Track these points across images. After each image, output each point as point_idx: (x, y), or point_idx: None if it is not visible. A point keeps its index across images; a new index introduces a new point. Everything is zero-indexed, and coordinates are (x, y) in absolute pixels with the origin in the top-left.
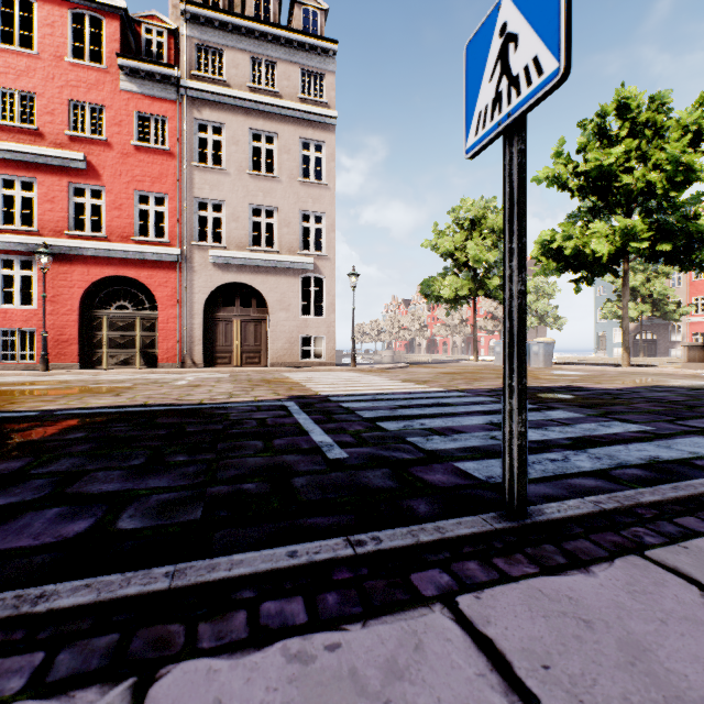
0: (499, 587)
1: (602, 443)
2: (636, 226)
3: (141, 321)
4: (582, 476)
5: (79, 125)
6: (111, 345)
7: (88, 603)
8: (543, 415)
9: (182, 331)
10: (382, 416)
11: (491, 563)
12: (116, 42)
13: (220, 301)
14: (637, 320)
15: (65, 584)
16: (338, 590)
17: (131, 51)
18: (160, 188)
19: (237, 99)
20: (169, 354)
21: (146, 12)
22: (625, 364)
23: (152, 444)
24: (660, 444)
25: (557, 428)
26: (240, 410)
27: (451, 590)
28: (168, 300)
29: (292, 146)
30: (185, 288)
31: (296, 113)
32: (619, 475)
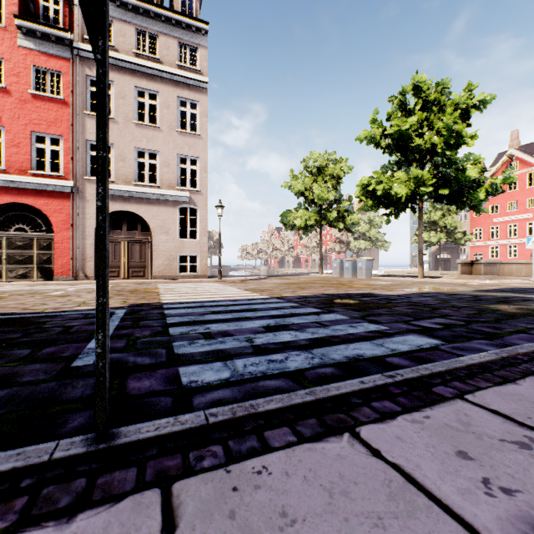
0: None
1: (332, 343)
2: (424, 175)
3: (38, 241)
4: (276, 377)
5: None
6: (10, 262)
7: None
8: (317, 318)
9: (75, 250)
10: (183, 321)
11: None
12: (14, 5)
13: (110, 226)
14: (437, 244)
15: None
16: None
17: (31, 15)
18: (55, 131)
19: (124, 62)
20: (64, 269)
21: None
22: (420, 276)
23: None
24: (376, 343)
25: (313, 329)
26: (65, 318)
27: None
28: (63, 224)
29: (171, 103)
30: (78, 214)
31: (174, 77)
32: (310, 375)
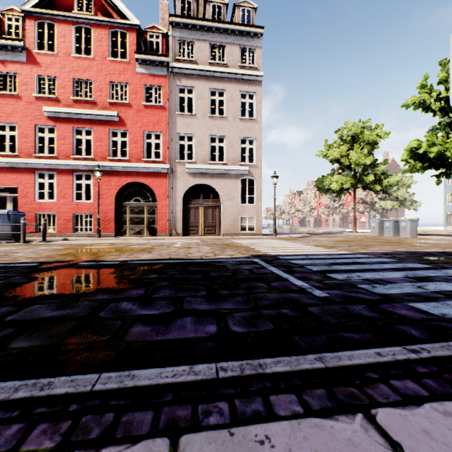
0: None
1: None
2: None
3: (147, 208)
4: None
5: (115, 96)
6: (131, 223)
7: (289, 371)
8: (443, 272)
9: (170, 214)
10: (325, 270)
11: None
12: (134, 45)
13: (191, 196)
14: None
15: (265, 360)
16: (429, 378)
17: (141, 49)
18: (157, 129)
19: (201, 71)
20: (163, 228)
21: (150, 25)
22: None
23: (201, 283)
24: None
25: None
26: (230, 263)
27: None
28: (162, 196)
29: (234, 97)
30: (172, 188)
31: (237, 76)
32: None
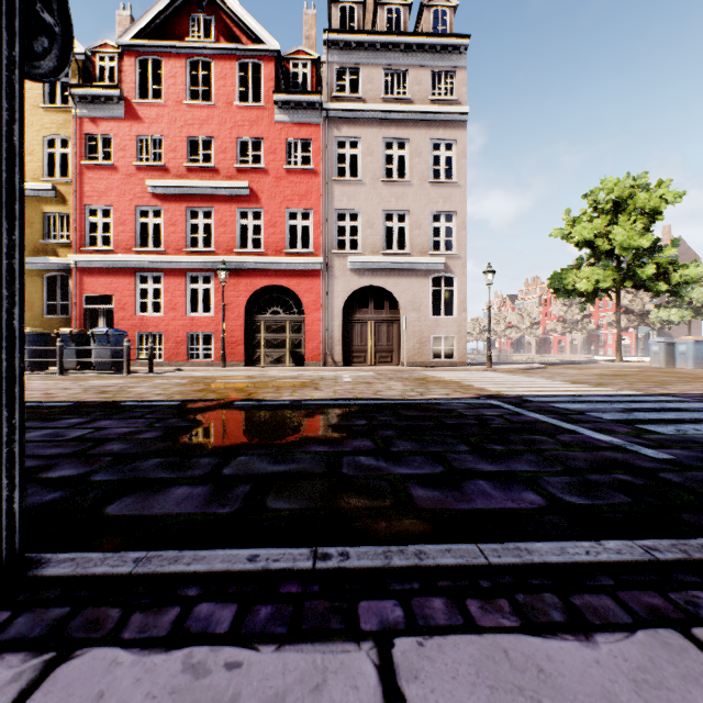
0: None
1: None
2: None
3: (290, 324)
4: None
5: (244, 158)
6: (267, 346)
7: None
8: None
9: (323, 333)
10: (626, 418)
11: None
12: (271, 81)
13: (356, 304)
14: None
15: None
16: None
17: (279, 86)
18: (305, 204)
19: (371, 112)
20: (314, 354)
21: (294, 49)
22: None
23: (444, 433)
24: None
25: None
26: (459, 407)
27: None
28: (313, 305)
29: (422, 149)
30: (327, 293)
31: (427, 116)
32: None
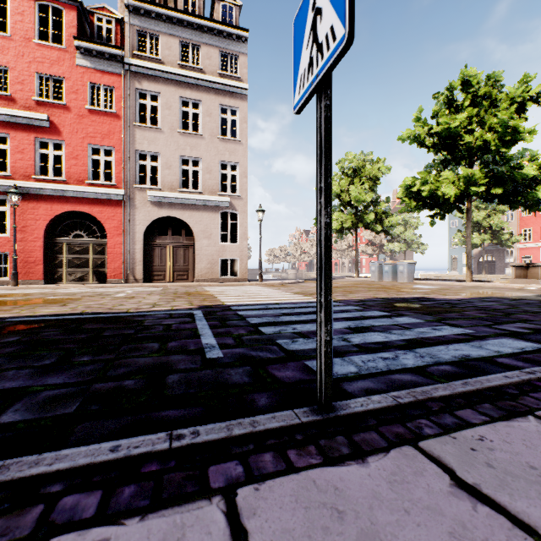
0: (280, 479)
1: (429, 344)
2: (475, 174)
3: (93, 247)
4: (403, 372)
5: (44, 93)
6: (70, 266)
7: None
8: (392, 320)
9: (126, 254)
10: (265, 322)
11: (284, 455)
12: (73, 28)
13: (156, 231)
14: (480, 246)
15: None
16: (138, 483)
17: (86, 35)
18: (108, 143)
19: (169, 74)
20: (116, 272)
21: (98, 5)
22: (468, 280)
23: (68, 347)
24: (474, 345)
25: (398, 331)
26: (155, 318)
27: (237, 481)
28: (115, 230)
29: (213, 111)
30: (128, 221)
31: (216, 85)
32: (433, 371)
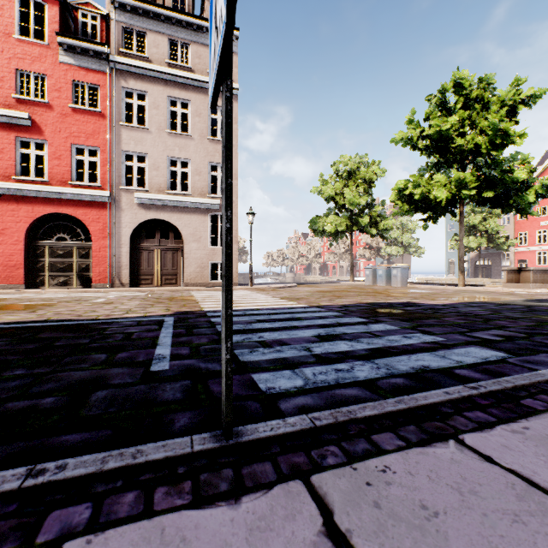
0: (126, 527)
1: (392, 354)
2: (466, 177)
3: (77, 250)
4: (350, 386)
5: (25, 90)
6: (52, 270)
7: None
8: (366, 328)
9: (111, 258)
10: (234, 329)
11: (150, 494)
12: (56, 23)
13: (144, 234)
14: (476, 250)
15: None
16: None
17: (71, 31)
18: (93, 142)
19: (157, 72)
20: (101, 277)
21: (82, 0)
22: (461, 284)
23: (7, 359)
24: (438, 354)
25: (367, 340)
26: (121, 325)
27: (72, 531)
28: (100, 233)
29: (202, 111)
30: (114, 223)
31: (206, 85)
32: (382, 385)
